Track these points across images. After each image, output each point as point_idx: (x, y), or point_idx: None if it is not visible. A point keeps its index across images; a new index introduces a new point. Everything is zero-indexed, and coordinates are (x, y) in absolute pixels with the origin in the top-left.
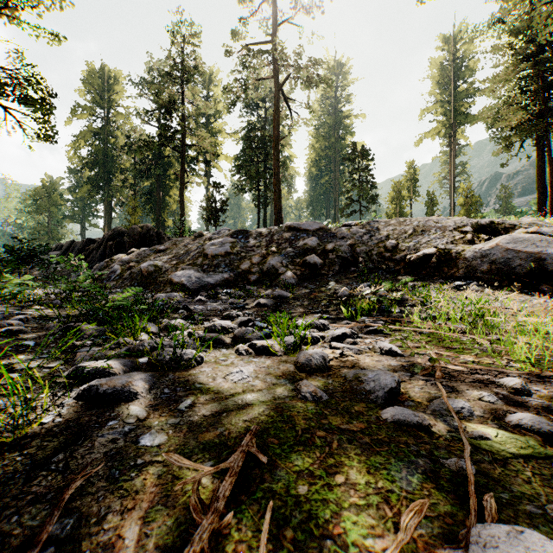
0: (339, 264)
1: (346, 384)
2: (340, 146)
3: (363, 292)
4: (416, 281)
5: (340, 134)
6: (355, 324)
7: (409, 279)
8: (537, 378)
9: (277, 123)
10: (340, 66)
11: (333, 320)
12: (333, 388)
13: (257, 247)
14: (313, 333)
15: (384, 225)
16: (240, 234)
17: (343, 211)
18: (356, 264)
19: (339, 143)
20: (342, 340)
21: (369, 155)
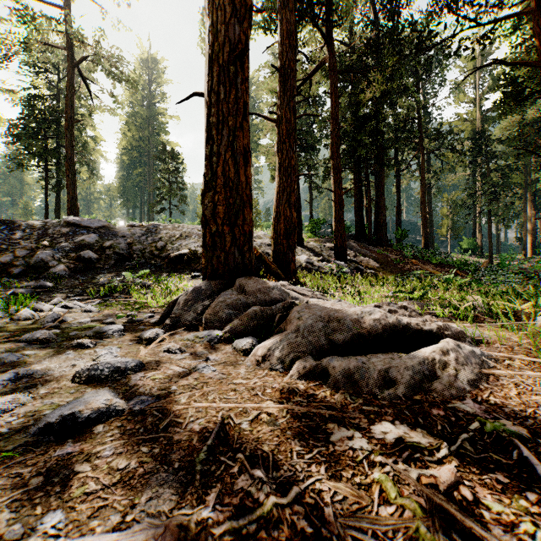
0: (116, 259)
1: (36, 322)
2: (154, 141)
3: (111, 280)
4: (168, 272)
5: (155, 129)
6: (90, 300)
7: (146, 271)
8: (153, 313)
9: (71, 103)
10: (155, 62)
11: (80, 301)
12: (27, 324)
13: (25, 240)
14: (44, 306)
15: (161, 229)
16: (4, 225)
17: (153, 207)
18: (132, 260)
19: (153, 137)
20: (66, 308)
21: (178, 158)
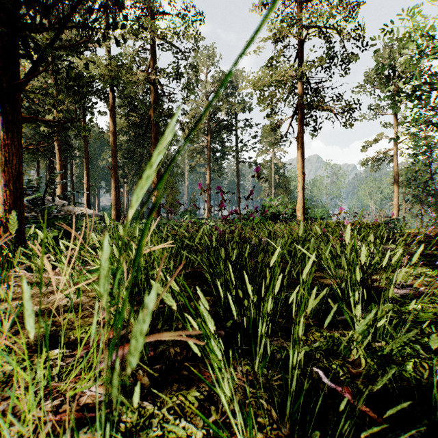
0: None
1: None
2: None
3: None
4: None
5: None
6: None
7: None
8: None
9: None
10: None
11: None
12: None
13: None
14: None
15: (47, 199)
16: None
17: None
18: None
19: None
20: None
21: None
